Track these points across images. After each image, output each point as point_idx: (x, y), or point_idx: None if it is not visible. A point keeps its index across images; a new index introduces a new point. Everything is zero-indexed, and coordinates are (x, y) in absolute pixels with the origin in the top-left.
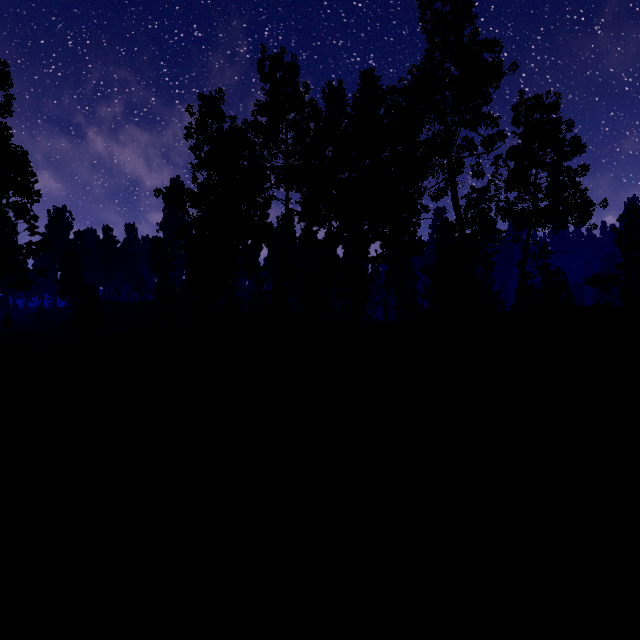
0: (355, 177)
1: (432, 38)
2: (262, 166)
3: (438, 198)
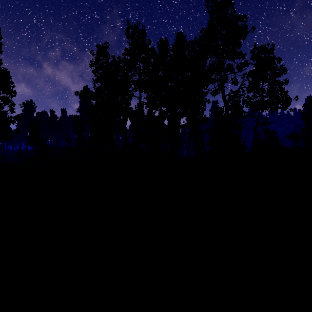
0: (173, 85)
1: (212, 14)
2: (127, 79)
3: (215, 94)
